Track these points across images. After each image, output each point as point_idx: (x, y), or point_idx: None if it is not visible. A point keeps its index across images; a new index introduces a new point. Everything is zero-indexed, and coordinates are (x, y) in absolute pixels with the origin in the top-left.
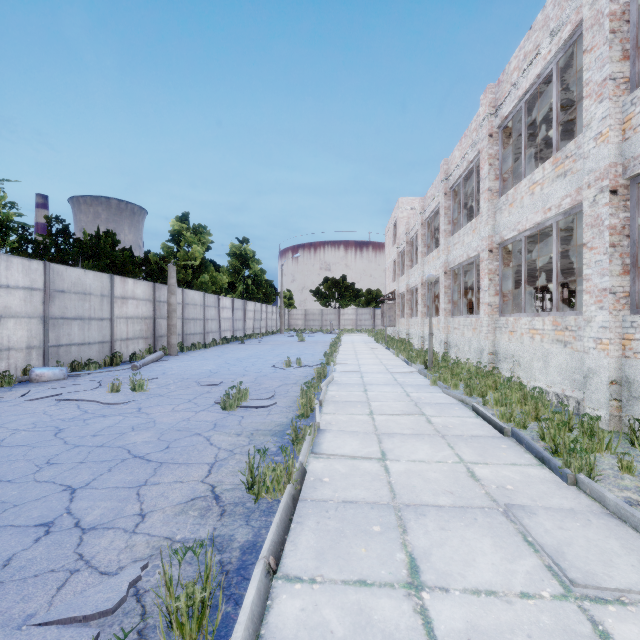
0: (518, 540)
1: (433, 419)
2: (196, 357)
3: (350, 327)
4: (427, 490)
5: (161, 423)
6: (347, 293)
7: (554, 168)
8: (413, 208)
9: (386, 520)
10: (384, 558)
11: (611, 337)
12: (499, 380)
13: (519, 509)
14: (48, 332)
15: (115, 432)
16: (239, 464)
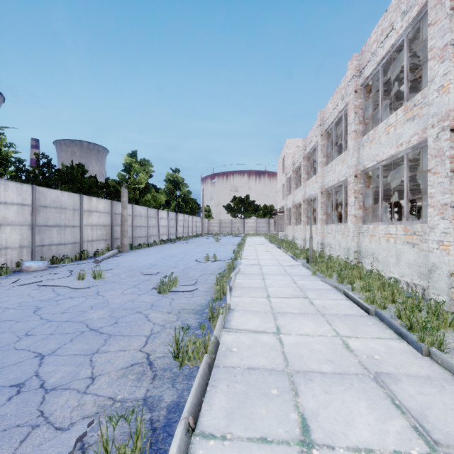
0: (387, 403)
1: (314, 301)
2: (141, 254)
3: (252, 232)
4: (313, 359)
5: (112, 303)
6: (250, 208)
7: (405, 114)
8: (297, 146)
9: (281, 384)
10: (281, 418)
11: (451, 240)
12: (363, 271)
13: (386, 376)
14: (35, 236)
15: (78, 310)
16: (169, 336)
